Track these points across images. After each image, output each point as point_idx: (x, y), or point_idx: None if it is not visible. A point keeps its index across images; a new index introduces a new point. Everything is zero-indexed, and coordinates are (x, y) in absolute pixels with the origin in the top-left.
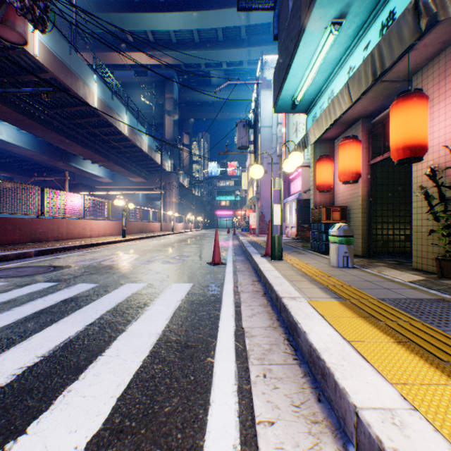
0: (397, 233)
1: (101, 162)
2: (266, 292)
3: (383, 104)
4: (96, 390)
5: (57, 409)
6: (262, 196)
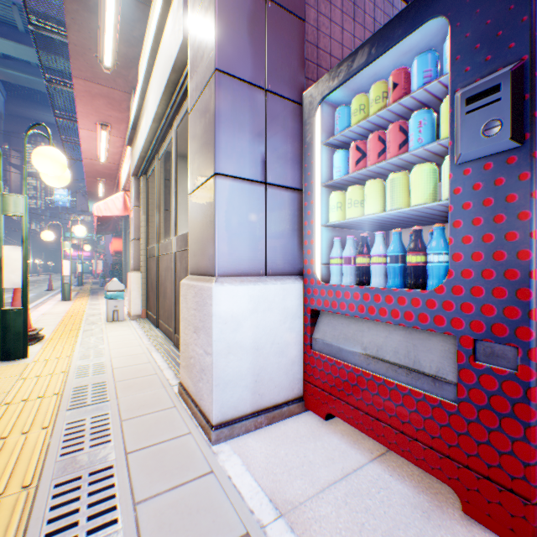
0: None
1: None
2: None
3: None
4: None
5: None
6: (108, 247)
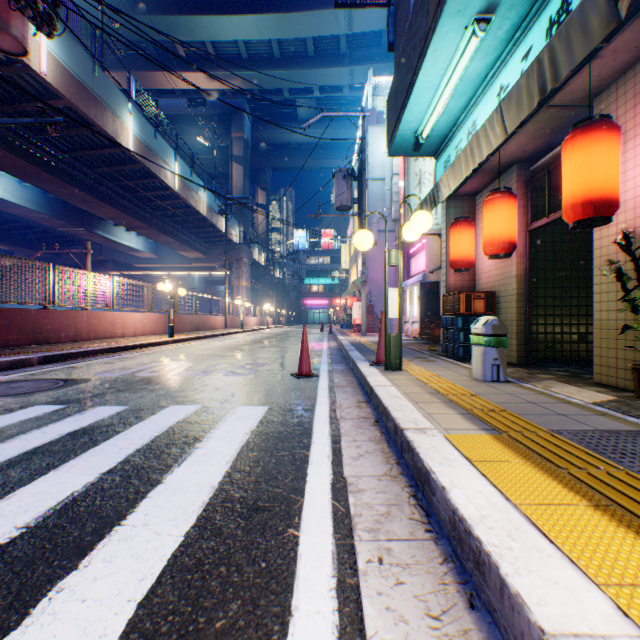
0: (567, 331)
1: (140, 229)
2: (379, 420)
3: (549, 142)
4: (105, 589)
5: (34, 626)
6: (370, 279)
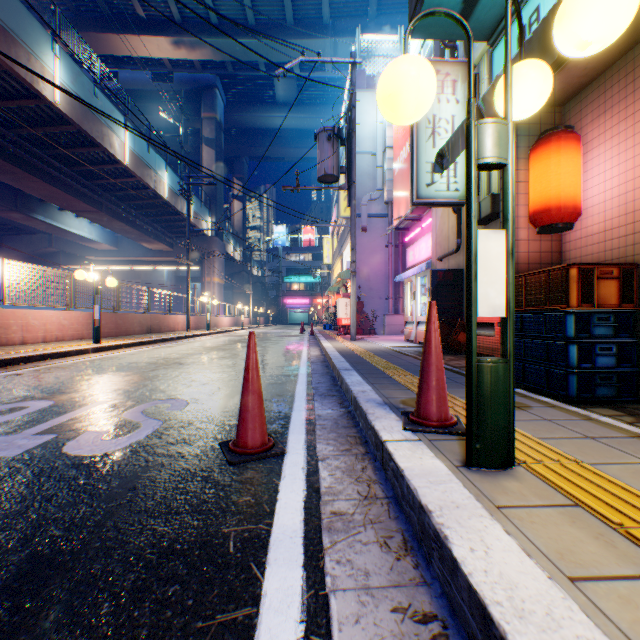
0: None
1: (87, 213)
2: None
3: None
4: None
5: None
6: (359, 271)
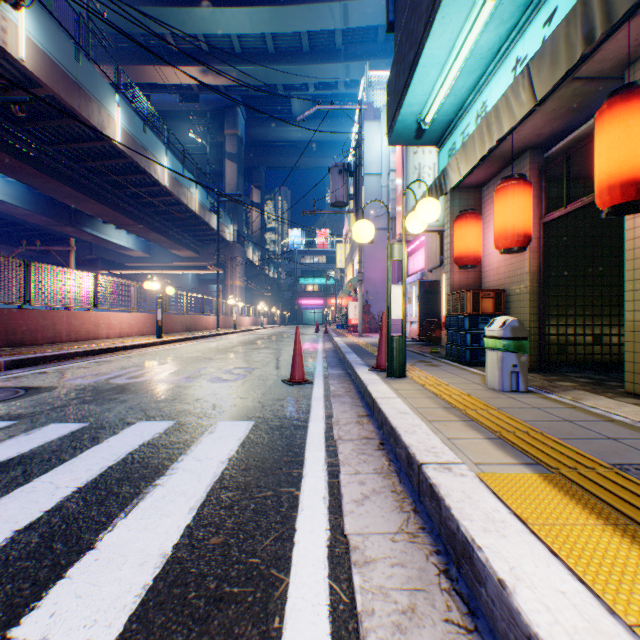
0: (580, 332)
1: (130, 226)
2: (385, 441)
3: (568, 124)
4: None
5: None
6: (367, 278)
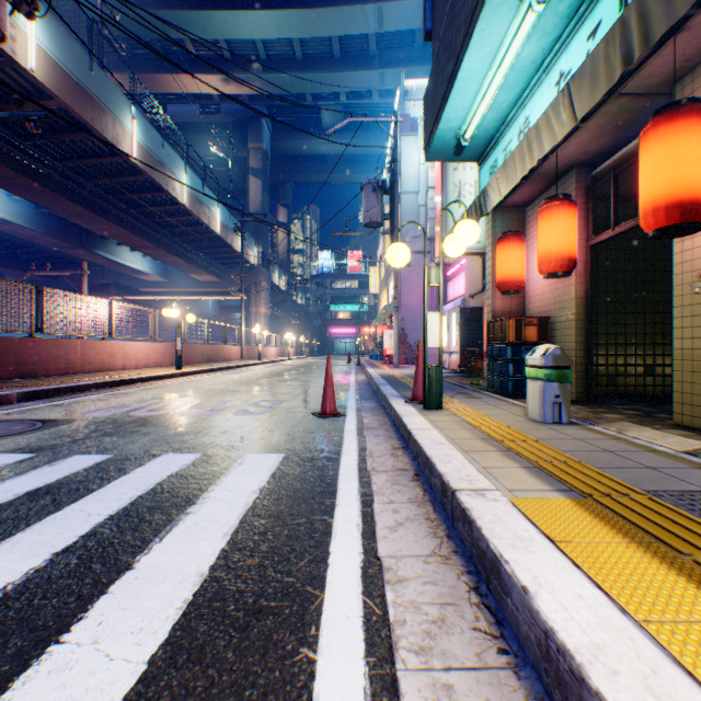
0: (631, 362)
1: (146, 249)
2: (420, 472)
3: (615, 141)
4: None
5: None
6: (403, 304)
